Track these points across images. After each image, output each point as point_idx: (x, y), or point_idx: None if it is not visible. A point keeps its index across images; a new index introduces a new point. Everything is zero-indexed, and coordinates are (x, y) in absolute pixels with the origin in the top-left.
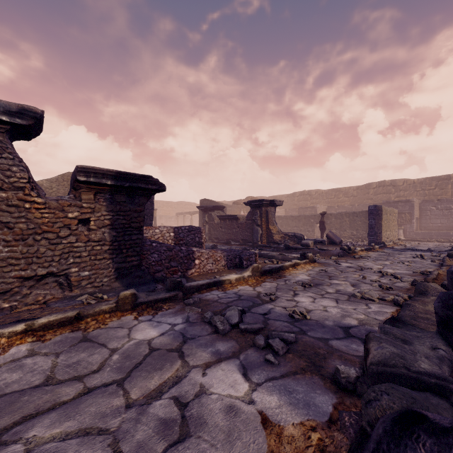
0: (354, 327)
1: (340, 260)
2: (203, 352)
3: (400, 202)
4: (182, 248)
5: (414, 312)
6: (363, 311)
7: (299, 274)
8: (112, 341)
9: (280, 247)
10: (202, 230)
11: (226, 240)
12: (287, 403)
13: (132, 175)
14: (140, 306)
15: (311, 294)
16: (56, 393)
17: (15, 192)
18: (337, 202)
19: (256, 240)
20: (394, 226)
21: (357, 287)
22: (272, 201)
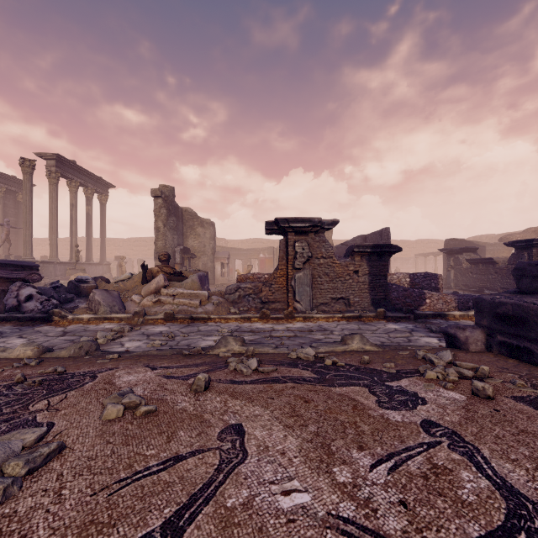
0: None
1: None
2: (421, 334)
3: None
4: (415, 290)
5: None
6: None
7: None
8: (377, 326)
9: None
10: (438, 276)
11: (479, 288)
12: None
13: (381, 245)
14: (388, 318)
15: None
16: (364, 331)
17: (329, 259)
18: None
19: None
20: None
21: None
22: None
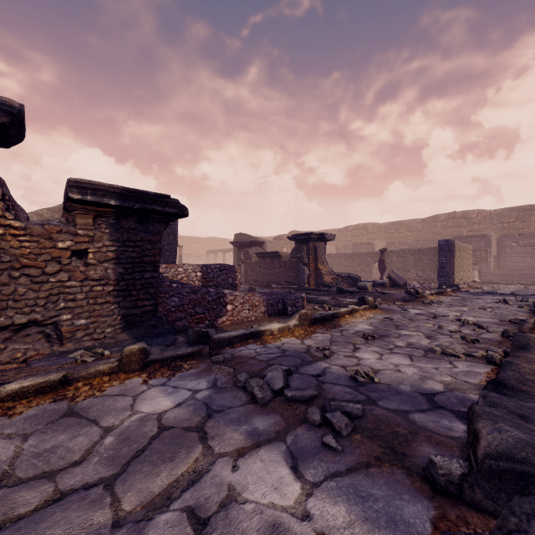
0: (439, 393)
1: (406, 305)
2: (234, 431)
3: (475, 237)
4: (211, 290)
5: (519, 373)
6: (448, 372)
7: (357, 323)
8: (107, 415)
9: (332, 290)
10: (236, 269)
11: (266, 282)
12: (361, 519)
13: (143, 193)
14: (152, 366)
15: (376, 349)
16: (10, 502)
17: None
18: (399, 237)
19: (302, 282)
20: (468, 266)
21: (434, 340)
22: (321, 235)
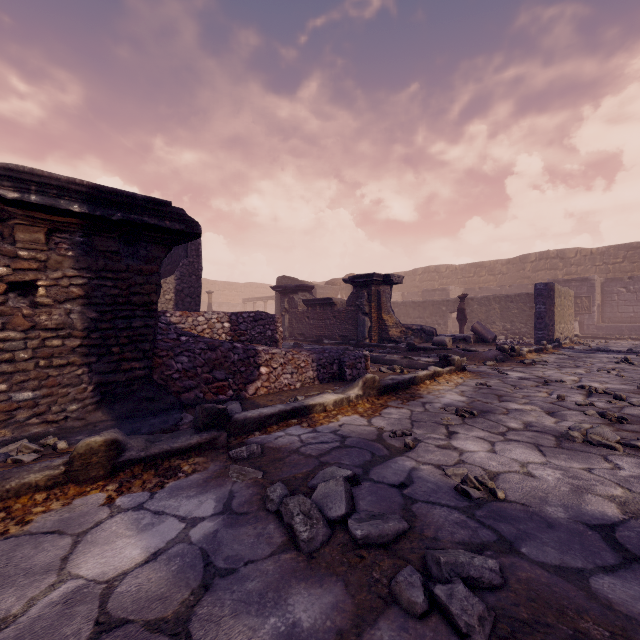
0: (619, 525)
1: (501, 366)
2: (250, 635)
3: (575, 281)
4: (237, 346)
5: None
6: (611, 477)
7: (444, 391)
8: (6, 588)
9: (400, 347)
10: (276, 319)
11: (316, 337)
12: None
13: (126, 196)
14: (128, 469)
15: (482, 433)
16: None
17: None
18: (479, 282)
19: (362, 336)
20: (570, 316)
21: (561, 417)
22: (386, 276)
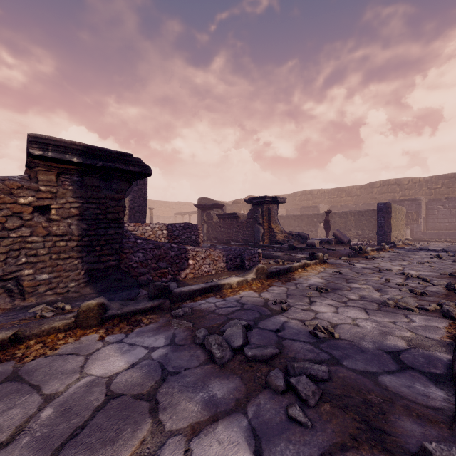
0: (404, 351)
1: (351, 260)
2: (189, 400)
3: (407, 201)
4: (174, 246)
5: None
6: (406, 326)
7: (310, 276)
8: (53, 380)
9: (284, 247)
10: (198, 228)
11: (226, 240)
12: None
13: (106, 151)
14: (110, 321)
15: (331, 302)
16: None
17: None
18: (340, 201)
19: (258, 240)
20: (402, 226)
21: (384, 292)
22: (274, 198)
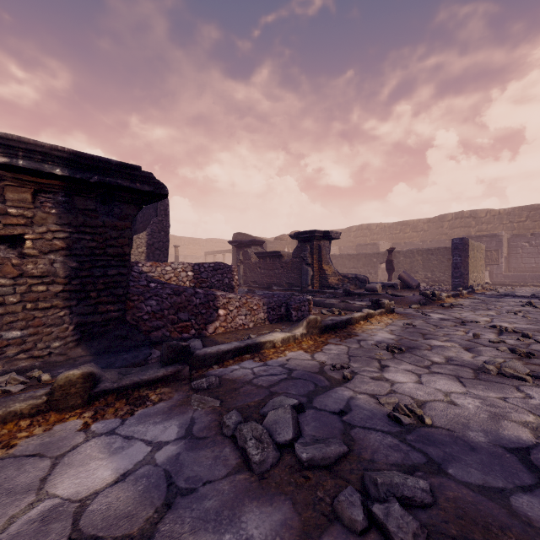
0: (533, 448)
1: (424, 309)
2: None
3: (485, 237)
4: (199, 291)
5: None
6: (524, 405)
7: (376, 330)
8: None
9: (338, 292)
10: (233, 268)
11: (267, 284)
12: None
13: (102, 161)
14: (102, 399)
15: (410, 367)
16: None
17: None
18: (404, 238)
19: (306, 283)
20: (481, 266)
21: (477, 353)
22: (326, 232)
